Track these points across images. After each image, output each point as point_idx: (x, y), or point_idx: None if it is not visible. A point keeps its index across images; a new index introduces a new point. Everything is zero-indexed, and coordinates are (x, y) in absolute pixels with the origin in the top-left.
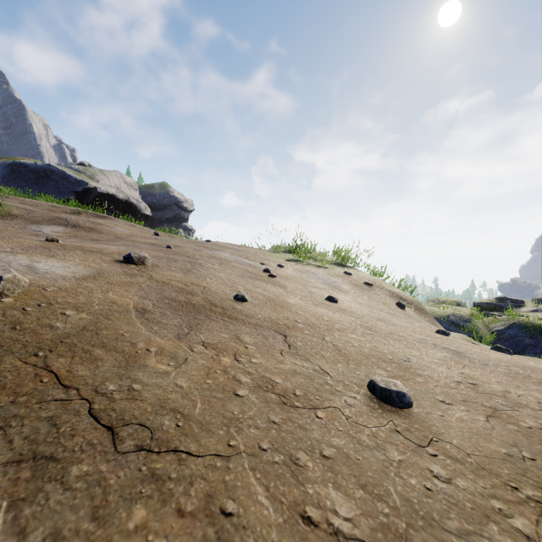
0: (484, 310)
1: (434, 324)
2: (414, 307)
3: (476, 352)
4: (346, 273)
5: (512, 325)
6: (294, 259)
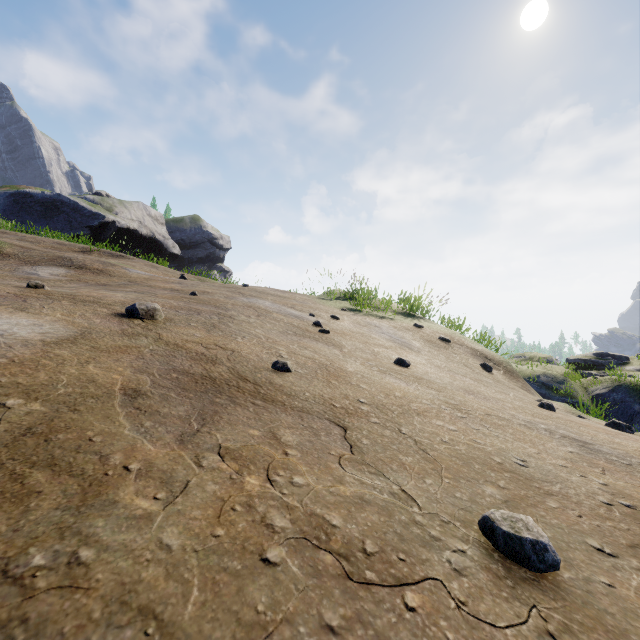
0: (580, 368)
1: (528, 391)
2: (503, 369)
3: (605, 441)
4: (417, 325)
5: (617, 388)
6: (351, 308)
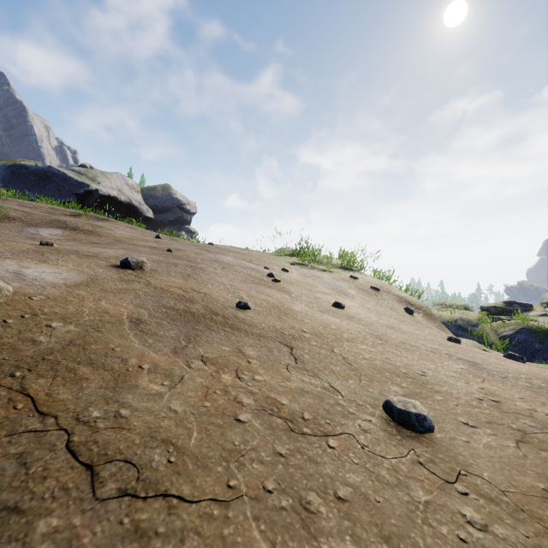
0: (492, 314)
1: (443, 330)
2: (423, 313)
3: (493, 363)
4: (352, 277)
5: (521, 330)
6: (298, 263)
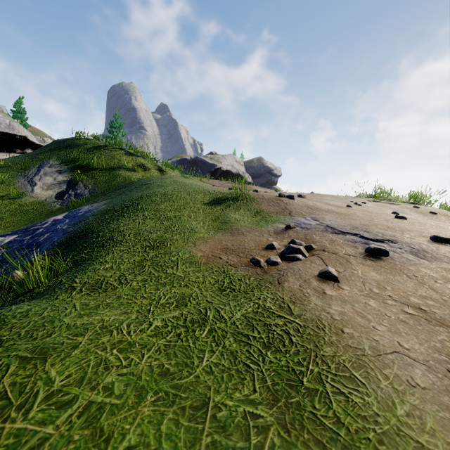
0: None
1: None
2: None
3: None
4: (415, 206)
5: None
6: (373, 200)
